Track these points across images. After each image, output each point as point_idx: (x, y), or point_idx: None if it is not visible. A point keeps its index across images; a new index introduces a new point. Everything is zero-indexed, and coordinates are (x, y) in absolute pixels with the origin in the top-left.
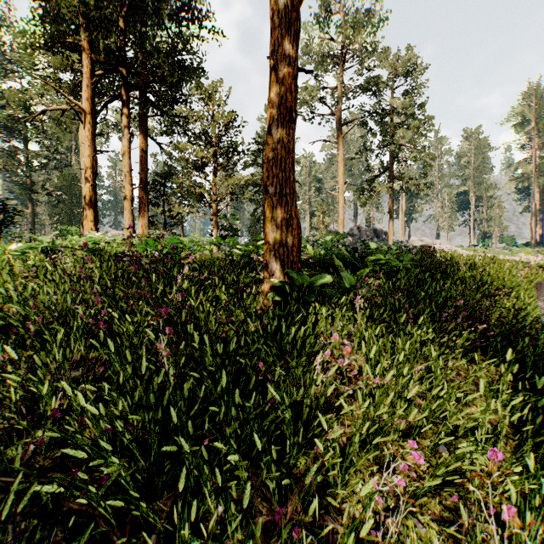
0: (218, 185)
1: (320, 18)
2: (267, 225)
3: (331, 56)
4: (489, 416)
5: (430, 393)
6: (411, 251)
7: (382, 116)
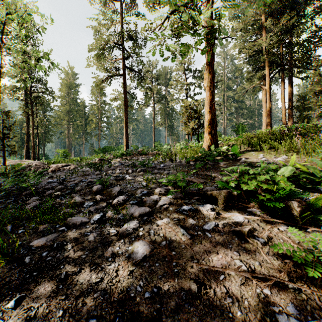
0: None
1: None
2: None
3: None
4: None
5: None
6: None
7: None
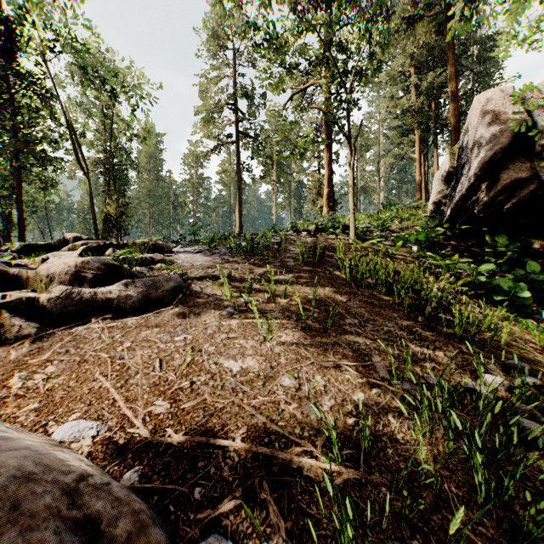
0: None
1: None
2: None
3: None
4: None
5: None
6: None
7: None
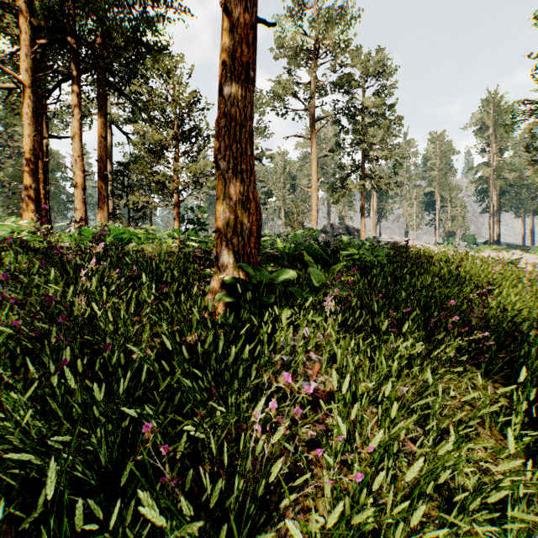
0: (178, 172)
1: (293, 11)
2: (217, 209)
3: (305, 50)
4: (524, 488)
5: (427, 439)
6: (385, 246)
7: (355, 113)
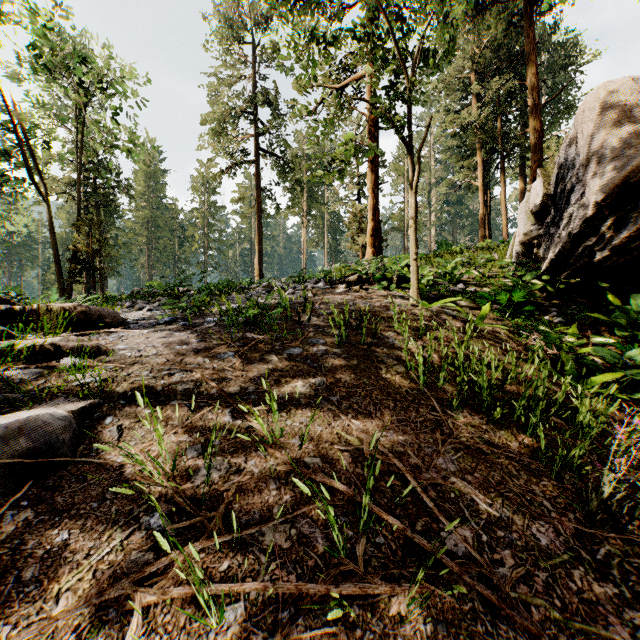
0: None
1: None
2: None
3: None
4: None
5: None
6: None
7: None
